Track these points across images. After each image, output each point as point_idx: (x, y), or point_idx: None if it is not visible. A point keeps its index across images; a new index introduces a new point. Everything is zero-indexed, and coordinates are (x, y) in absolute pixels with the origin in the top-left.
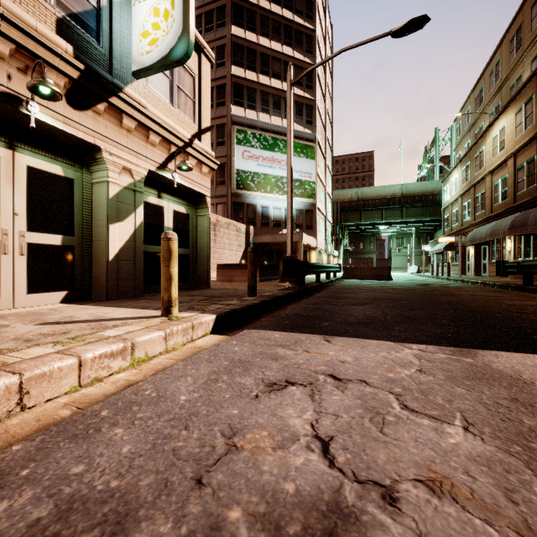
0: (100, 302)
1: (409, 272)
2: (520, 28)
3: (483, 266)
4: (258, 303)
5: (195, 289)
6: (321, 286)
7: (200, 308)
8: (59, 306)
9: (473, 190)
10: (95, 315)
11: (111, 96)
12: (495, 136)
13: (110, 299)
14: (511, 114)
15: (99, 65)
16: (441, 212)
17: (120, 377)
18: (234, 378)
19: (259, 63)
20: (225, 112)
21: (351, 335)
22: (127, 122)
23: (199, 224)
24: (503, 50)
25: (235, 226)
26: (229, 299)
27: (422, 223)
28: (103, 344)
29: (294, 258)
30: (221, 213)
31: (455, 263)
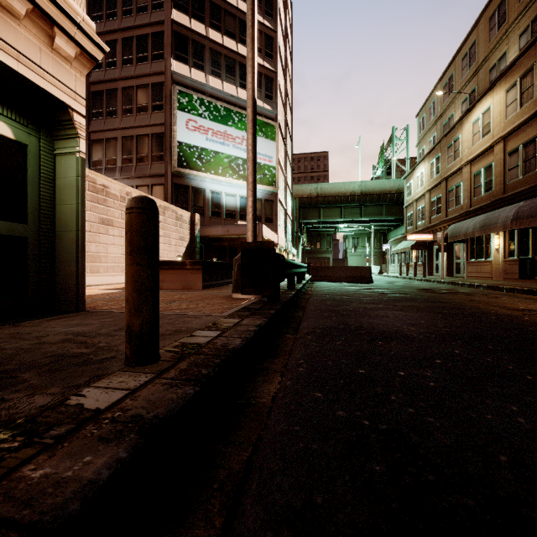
0: None
1: None
2: (504, 1)
3: (456, 266)
4: (106, 478)
5: (39, 314)
6: (297, 295)
7: None
8: None
9: (445, 184)
10: None
11: None
12: (476, 121)
13: None
14: (499, 93)
15: None
16: (398, 212)
17: None
18: None
19: (209, 14)
20: (163, 67)
21: None
22: None
23: (58, 173)
24: (481, 30)
25: (174, 213)
26: None
27: (379, 223)
28: None
29: (266, 246)
30: (158, 197)
31: (420, 262)
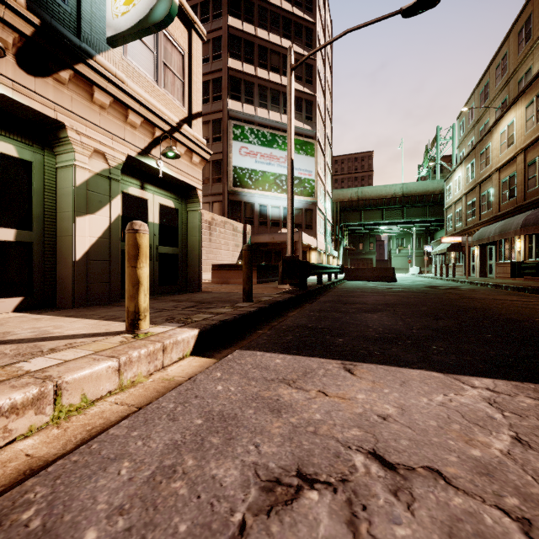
0: (63, 310)
1: (410, 273)
2: (530, 19)
3: (489, 267)
4: (255, 311)
5: (184, 292)
6: (323, 288)
7: (182, 319)
8: (7, 316)
9: (479, 189)
10: (39, 331)
11: (77, 63)
12: (503, 131)
13: (77, 306)
14: (521, 108)
15: (63, 26)
16: (443, 212)
17: (23, 447)
18: (205, 465)
19: (257, 56)
20: (221, 106)
21: (378, 359)
22: (100, 96)
23: (189, 220)
24: (511, 43)
25: (231, 225)
26: (220, 306)
27: (423, 223)
28: (4, 390)
29: (295, 258)
30: (217, 212)
31: (458, 263)
